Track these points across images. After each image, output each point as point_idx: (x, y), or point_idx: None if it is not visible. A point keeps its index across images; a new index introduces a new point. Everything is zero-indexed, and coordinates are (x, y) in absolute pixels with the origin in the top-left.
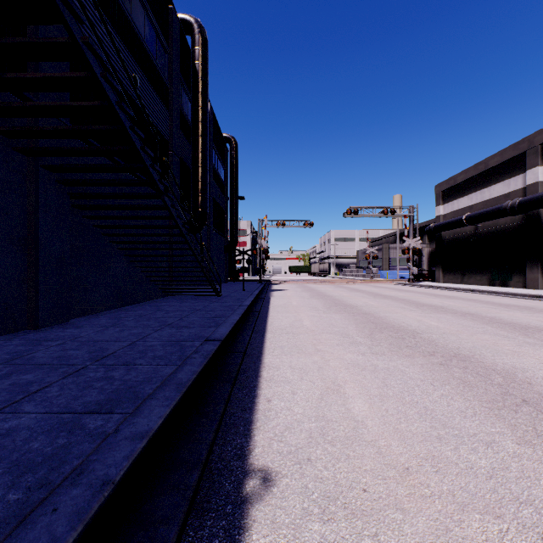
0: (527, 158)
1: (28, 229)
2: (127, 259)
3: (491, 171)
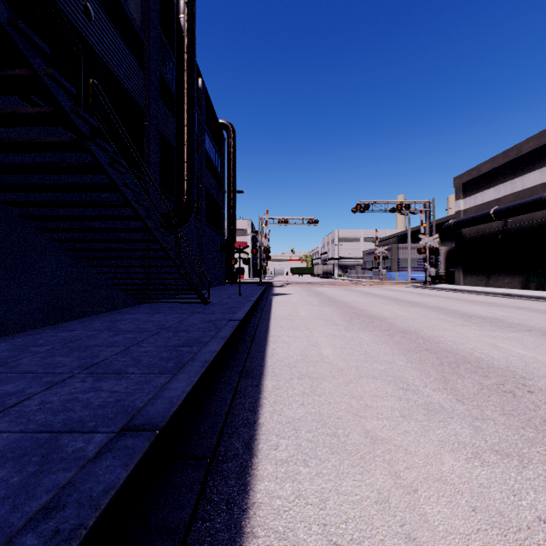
0: None
1: None
2: (72, 255)
3: (525, 158)
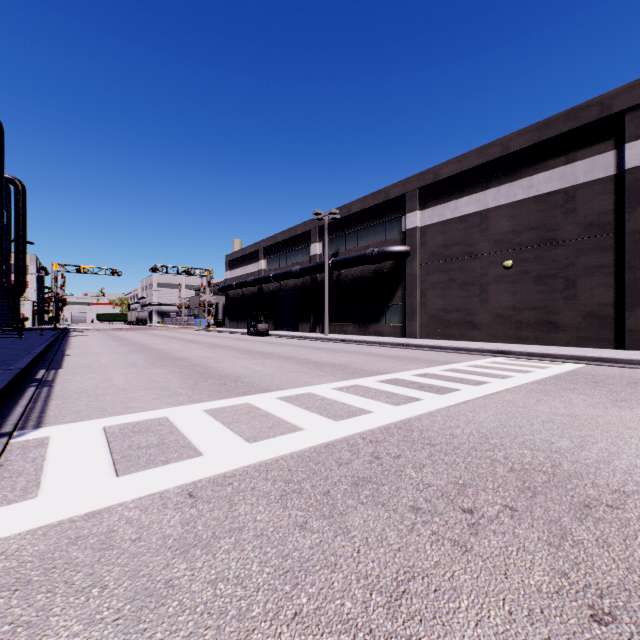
0: (259, 254)
1: None
2: None
3: (249, 256)
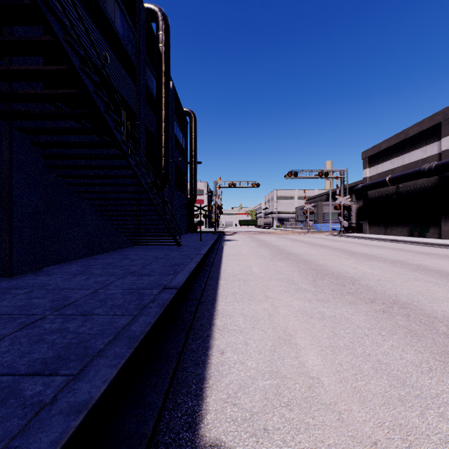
0: (442, 128)
1: (3, 186)
2: (98, 213)
3: (410, 140)
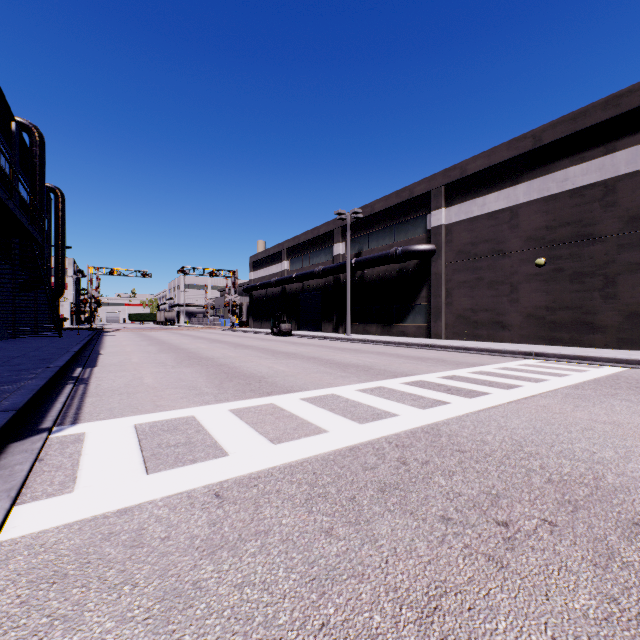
0: (282, 254)
1: None
2: None
3: (272, 257)
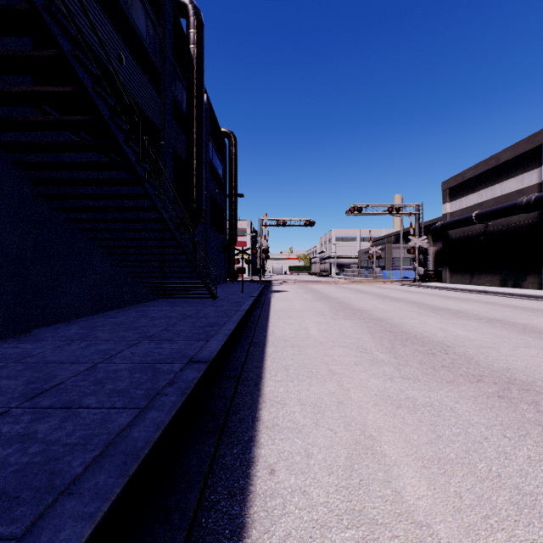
0: (542, 151)
1: None
2: (110, 258)
3: (503, 166)
